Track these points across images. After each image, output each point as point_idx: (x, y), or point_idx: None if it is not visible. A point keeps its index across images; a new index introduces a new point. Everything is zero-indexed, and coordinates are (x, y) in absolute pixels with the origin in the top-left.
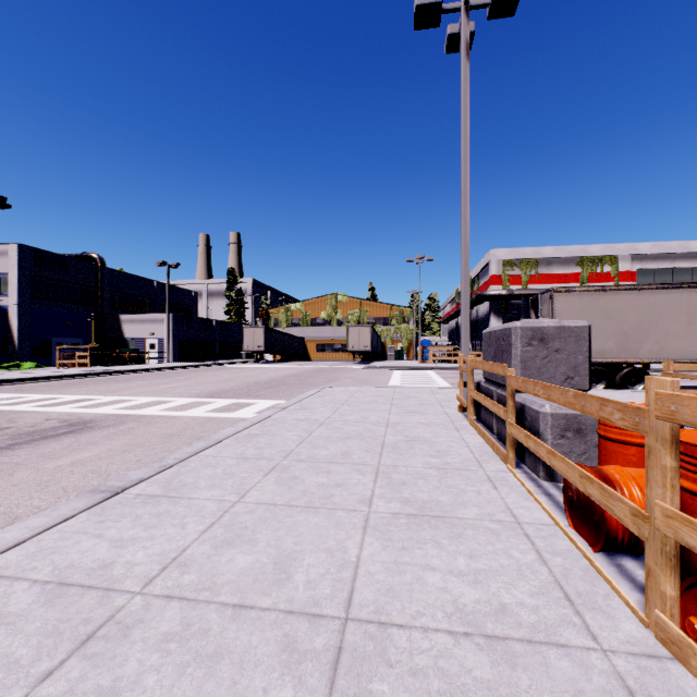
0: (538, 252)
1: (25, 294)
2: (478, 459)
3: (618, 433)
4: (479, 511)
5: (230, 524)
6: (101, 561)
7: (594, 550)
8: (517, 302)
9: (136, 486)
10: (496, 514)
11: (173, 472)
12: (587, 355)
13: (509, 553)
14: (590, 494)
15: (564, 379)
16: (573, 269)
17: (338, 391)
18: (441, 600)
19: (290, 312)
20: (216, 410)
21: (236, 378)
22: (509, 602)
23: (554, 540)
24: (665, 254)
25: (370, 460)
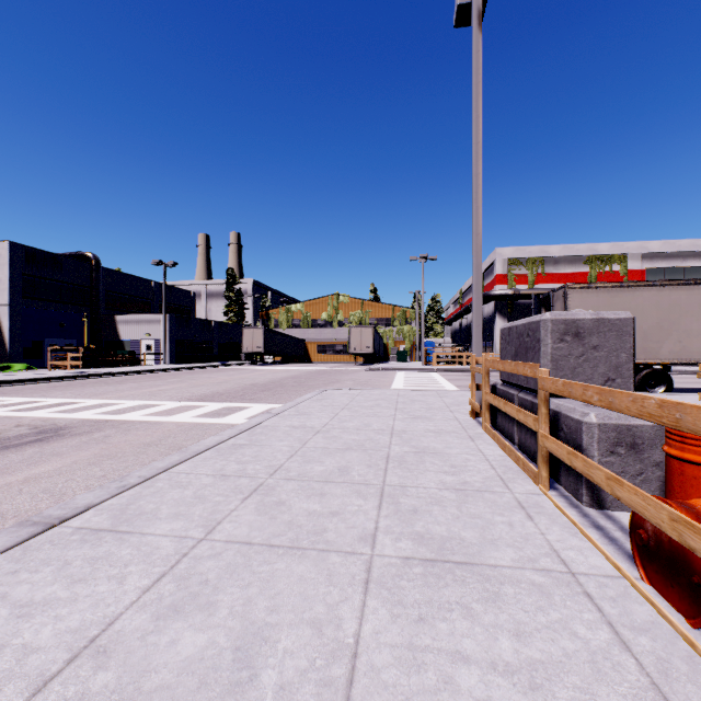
0: (545, 250)
1: (16, 294)
2: (502, 476)
3: (700, 453)
4: (516, 554)
5: (185, 576)
6: None
7: (691, 624)
8: (524, 302)
9: (80, 515)
10: (539, 559)
11: (133, 494)
12: (631, 353)
13: (571, 629)
14: (694, 549)
15: (604, 381)
16: (581, 268)
17: (338, 394)
18: None
19: (290, 312)
20: (205, 414)
21: (233, 380)
22: None
23: (629, 605)
24: (676, 252)
25: (373, 478)
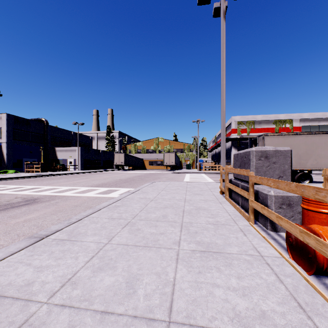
0: (254, 117)
1: (10, 137)
2: (233, 219)
3: (315, 207)
4: (239, 249)
5: (102, 257)
6: (27, 281)
7: (308, 274)
8: (245, 141)
9: (54, 234)
10: (248, 251)
11: (74, 226)
12: (290, 165)
13: (260, 276)
14: (308, 243)
15: (278, 177)
16: (271, 126)
17: (159, 184)
18: (225, 308)
19: (136, 146)
20: (99, 193)
21: (110, 177)
22: (266, 310)
23: (284, 267)
24: (315, 118)
25: (177, 219)
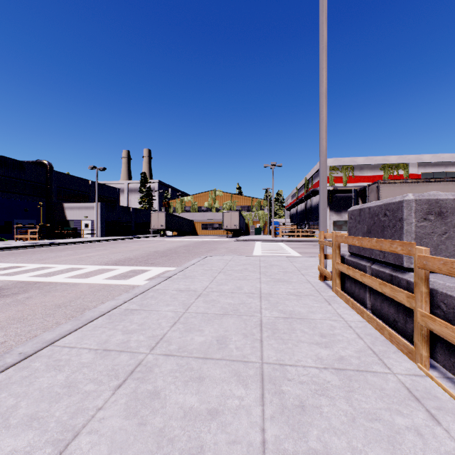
0: (354, 160)
1: None
2: (373, 349)
3: None
4: None
5: None
6: None
7: None
8: (340, 195)
9: None
10: None
11: None
12: None
13: None
14: None
15: None
16: (378, 172)
17: (215, 260)
18: None
19: (183, 202)
20: (114, 276)
21: (142, 248)
22: None
23: None
24: (441, 162)
25: (251, 352)
